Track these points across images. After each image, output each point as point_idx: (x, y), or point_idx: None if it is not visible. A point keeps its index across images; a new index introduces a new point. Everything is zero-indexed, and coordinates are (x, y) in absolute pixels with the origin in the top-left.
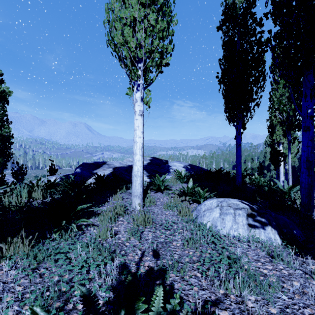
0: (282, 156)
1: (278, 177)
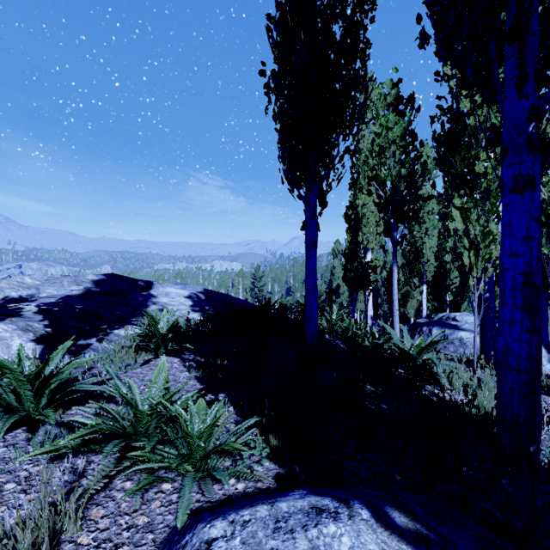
0: (375, 272)
1: (351, 305)
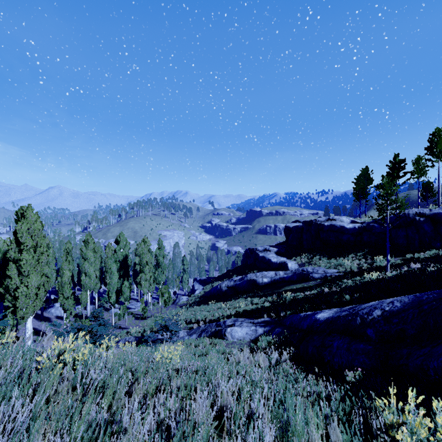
0: None
1: None
